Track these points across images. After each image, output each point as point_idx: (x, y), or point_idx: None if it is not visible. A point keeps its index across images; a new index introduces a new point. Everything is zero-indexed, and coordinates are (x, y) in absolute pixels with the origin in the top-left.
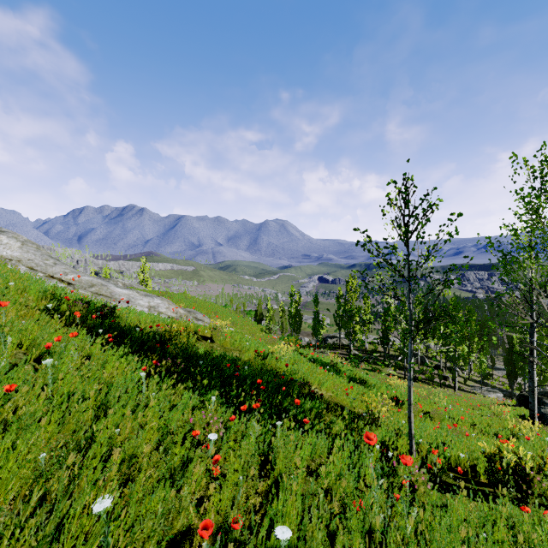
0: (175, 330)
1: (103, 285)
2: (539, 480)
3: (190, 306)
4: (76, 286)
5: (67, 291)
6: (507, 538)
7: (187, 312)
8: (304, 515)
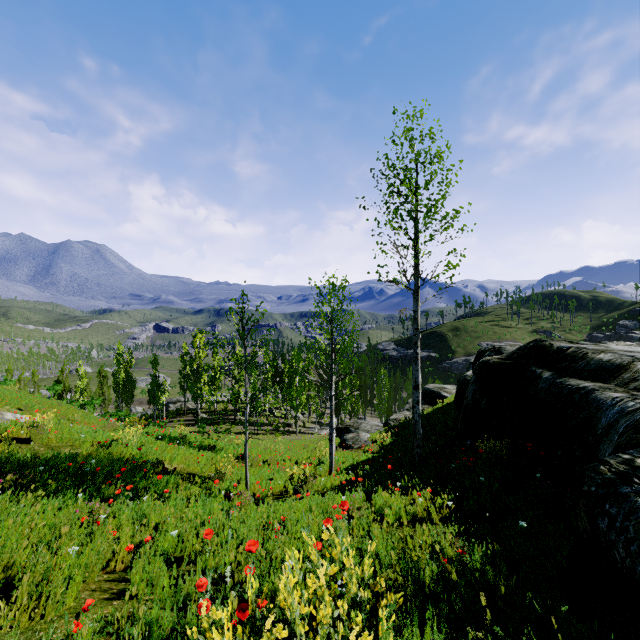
0: None
1: None
2: (313, 481)
3: None
4: None
5: None
6: (288, 513)
7: None
8: (181, 529)
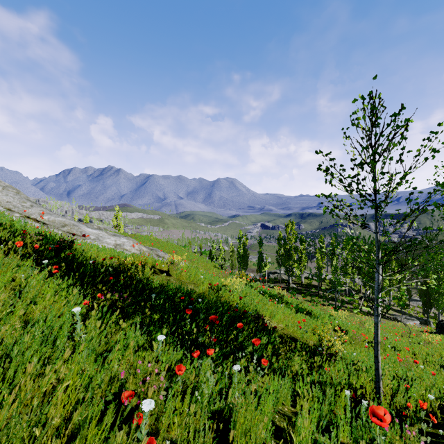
0: (129, 263)
1: (74, 225)
2: None
3: (154, 246)
4: (50, 225)
5: (31, 227)
6: None
7: (150, 250)
8: None
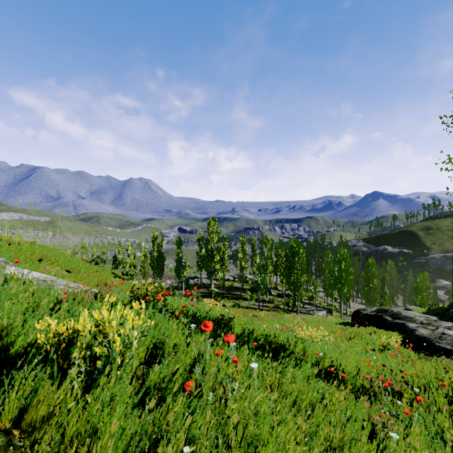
0: None
1: None
2: None
3: None
4: None
5: None
6: None
7: None
8: None
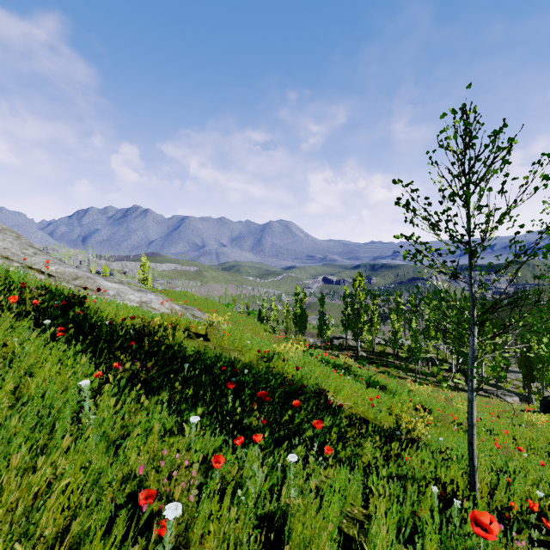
0: (156, 325)
1: (89, 278)
2: None
3: (190, 304)
4: (58, 278)
5: (32, 279)
6: None
7: (184, 309)
8: None
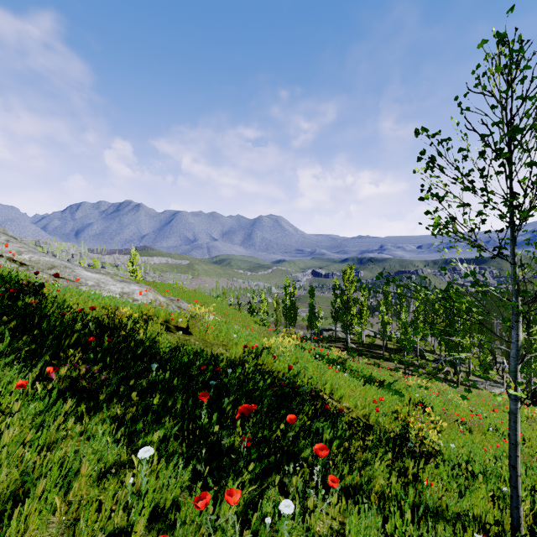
0: (122, 316)
1: (67, 267)
2: None
3: (178, 296)
4: (31, 267)
5: None
6: None
7: (170, 301)
8: None
